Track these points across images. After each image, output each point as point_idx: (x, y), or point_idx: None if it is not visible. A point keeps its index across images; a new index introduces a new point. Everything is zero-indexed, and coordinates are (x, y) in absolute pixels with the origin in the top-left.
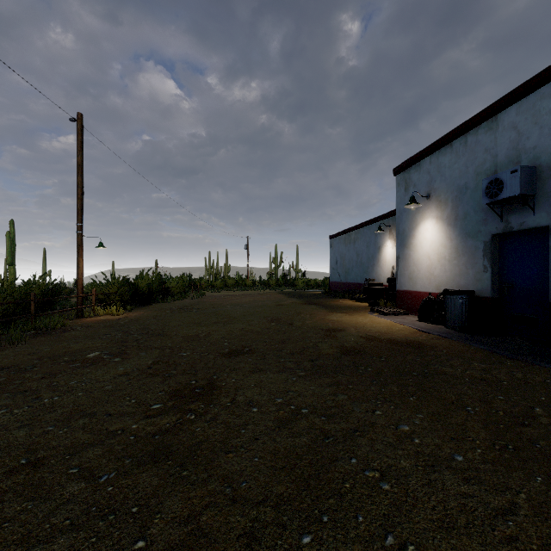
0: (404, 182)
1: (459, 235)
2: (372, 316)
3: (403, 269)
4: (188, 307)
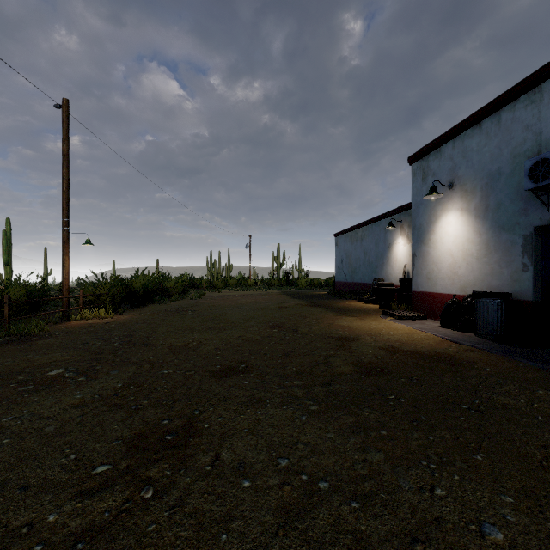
0: (421, 172)
1: (490, 228)
2: (386, 320)
3: (420, 267)
4: (183, 309)
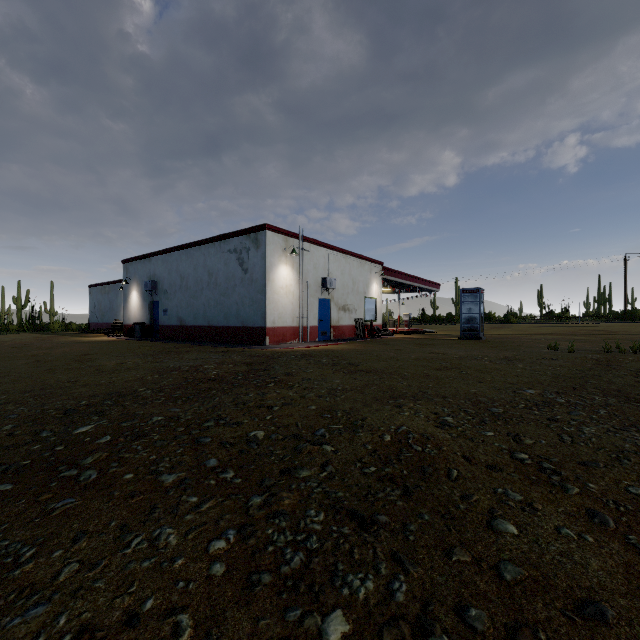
0: (126, 269)
1: (143, 300)
2: (105, 337)
3: (126, 313)
4: None
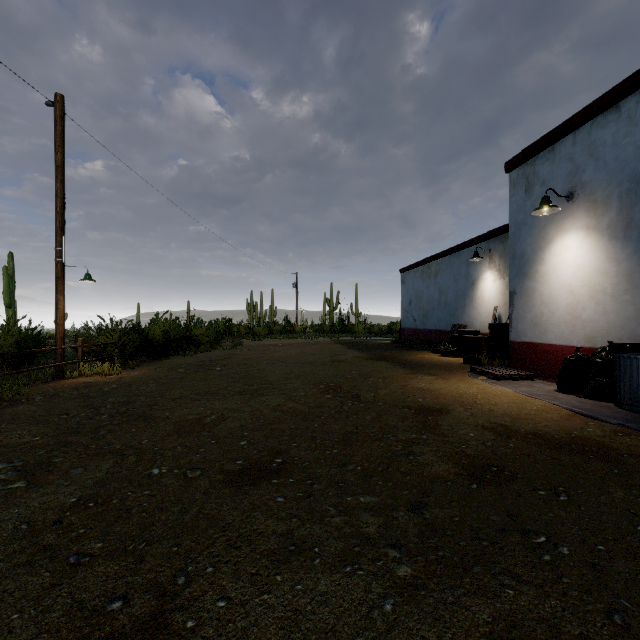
0: (523, 181)
1: (635, 253)
2: (478, 381)
3: (522, 309)
4: (211, 363)
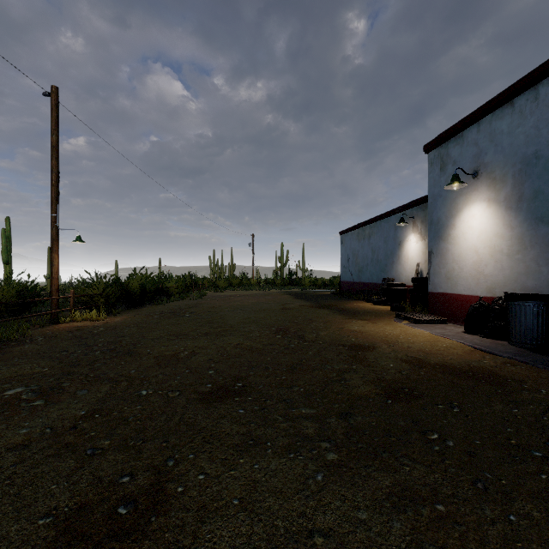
0: (439, 160)
1: (525, 221)
2: (401, 325)
3: (438, 266)
4: (181, 311)
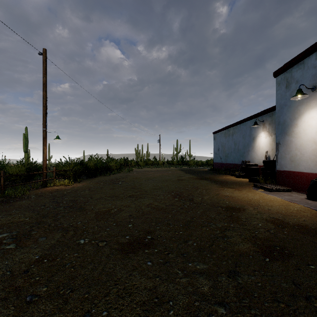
0: (285, 81)
1: None
2: (259, 192)
3: (284, 152)
4: (117, 180)
